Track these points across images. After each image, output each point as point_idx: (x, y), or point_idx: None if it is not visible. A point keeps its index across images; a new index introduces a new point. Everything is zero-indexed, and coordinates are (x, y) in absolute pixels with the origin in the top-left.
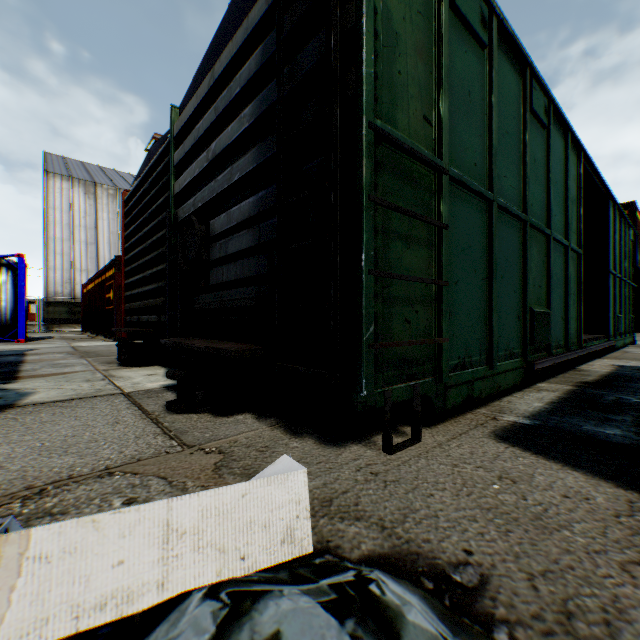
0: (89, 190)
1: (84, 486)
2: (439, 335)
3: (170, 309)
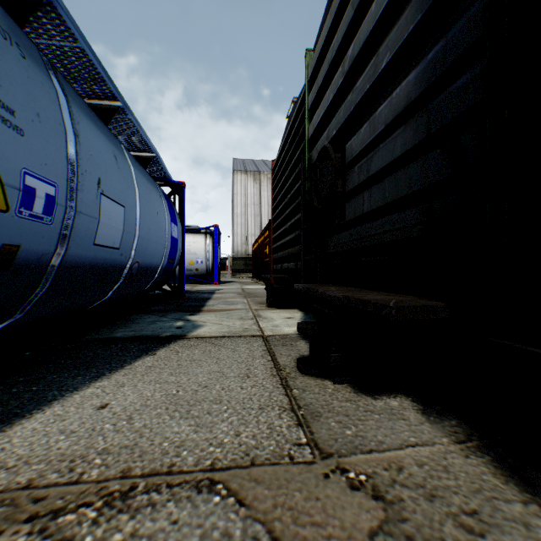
0: (256, 178)
1: (171, 503)
2: None
3: (304, 254)
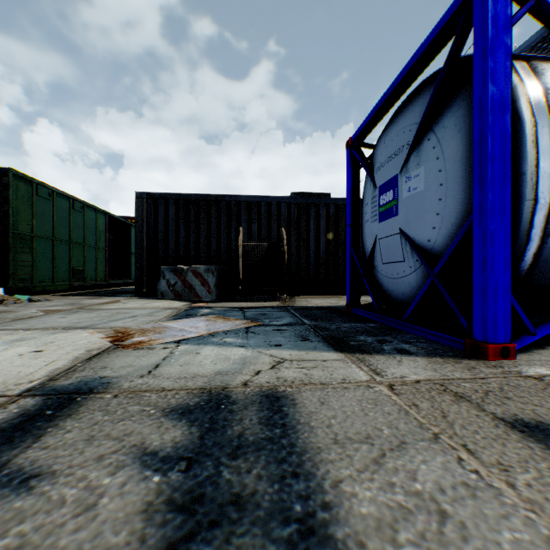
0: None
1: None
2: (34, 274)
3: None
